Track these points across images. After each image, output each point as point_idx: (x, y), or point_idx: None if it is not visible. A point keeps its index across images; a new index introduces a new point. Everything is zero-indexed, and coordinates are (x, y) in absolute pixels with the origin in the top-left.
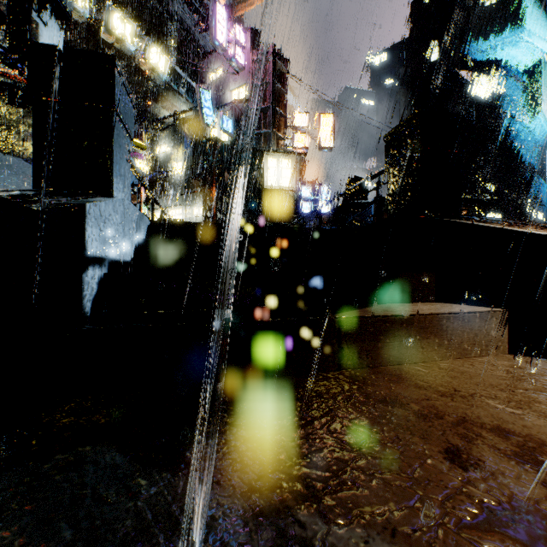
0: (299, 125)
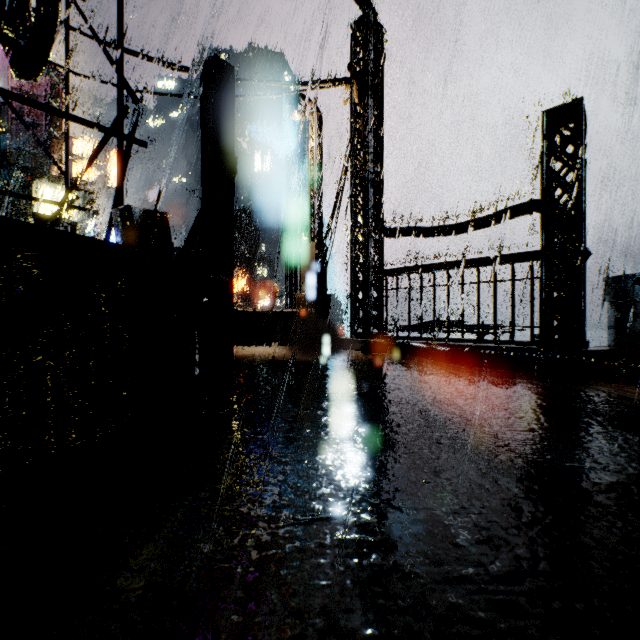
0: (80, 153)
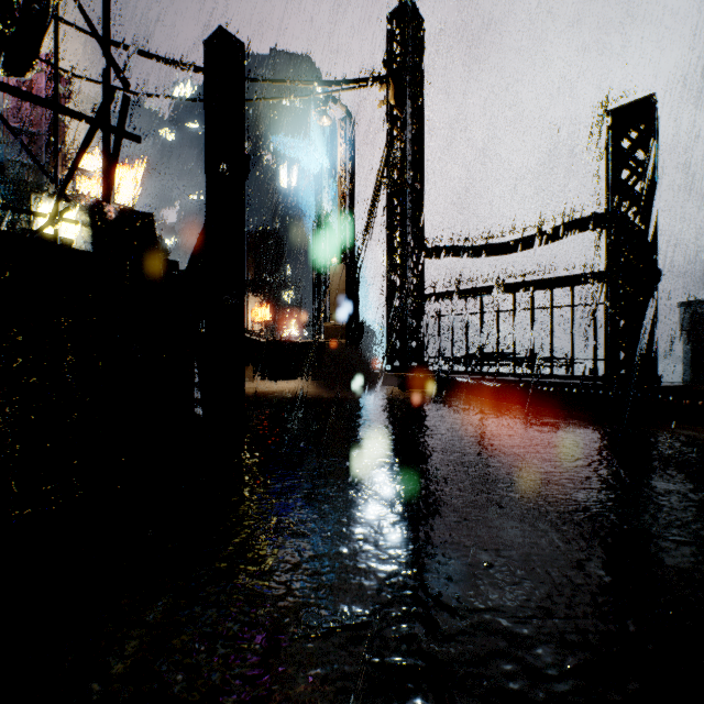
0: (85, 167)
